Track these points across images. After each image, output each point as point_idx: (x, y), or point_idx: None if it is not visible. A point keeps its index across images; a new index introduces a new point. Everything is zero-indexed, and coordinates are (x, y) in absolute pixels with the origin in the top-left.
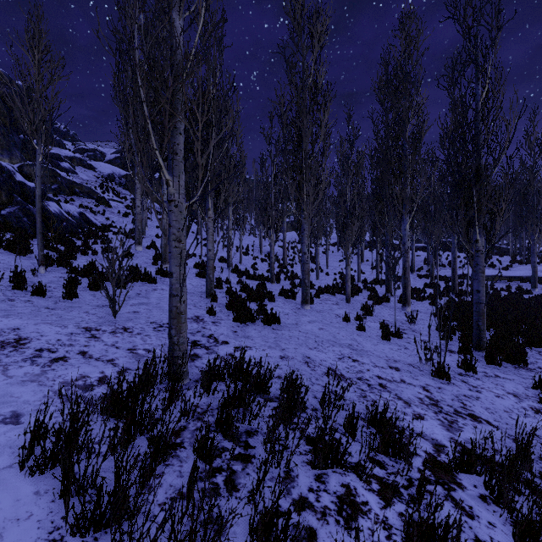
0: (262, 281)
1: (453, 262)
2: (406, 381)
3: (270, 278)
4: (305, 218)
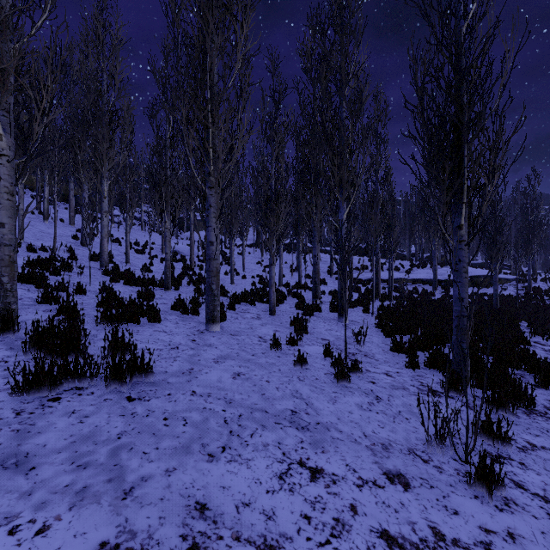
0: (147, 287)
1: (377, 264)
2: (444, 533)
3: (164, 282)
4: (211, 187)
